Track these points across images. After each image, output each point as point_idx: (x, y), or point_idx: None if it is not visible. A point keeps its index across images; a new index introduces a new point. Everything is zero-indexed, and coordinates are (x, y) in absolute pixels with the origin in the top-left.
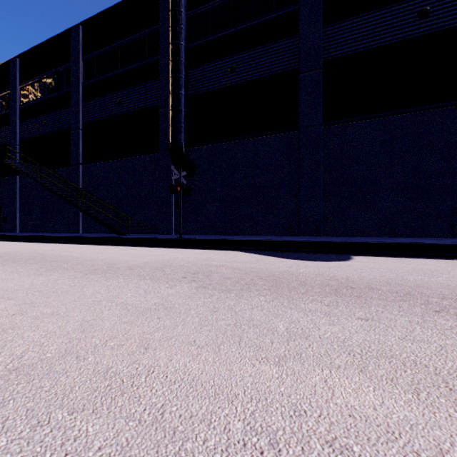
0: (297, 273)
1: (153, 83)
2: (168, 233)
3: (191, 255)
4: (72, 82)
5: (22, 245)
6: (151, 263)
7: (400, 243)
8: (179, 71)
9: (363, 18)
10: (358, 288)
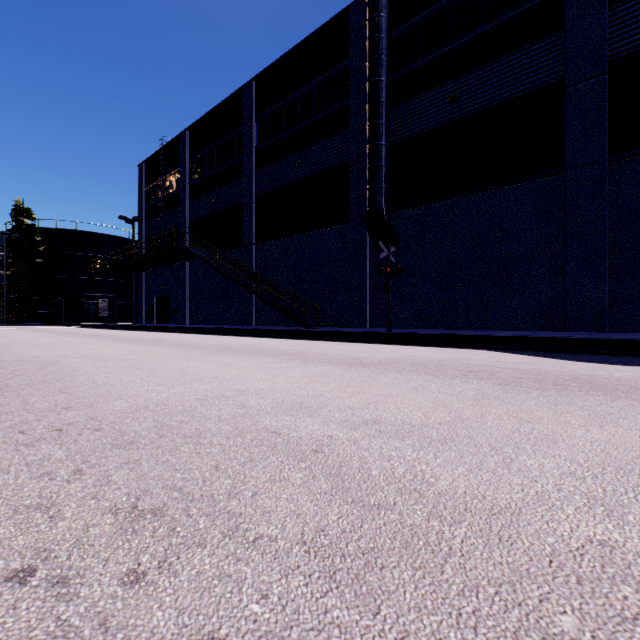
0: (614, 378)
1: (341, 135)
2: (361, 326)
3: (428, 353)
4: (244, 149)
5: (217, 338)
6: (396, 359)
7: None
8: (379, 115)
9: None
10: None
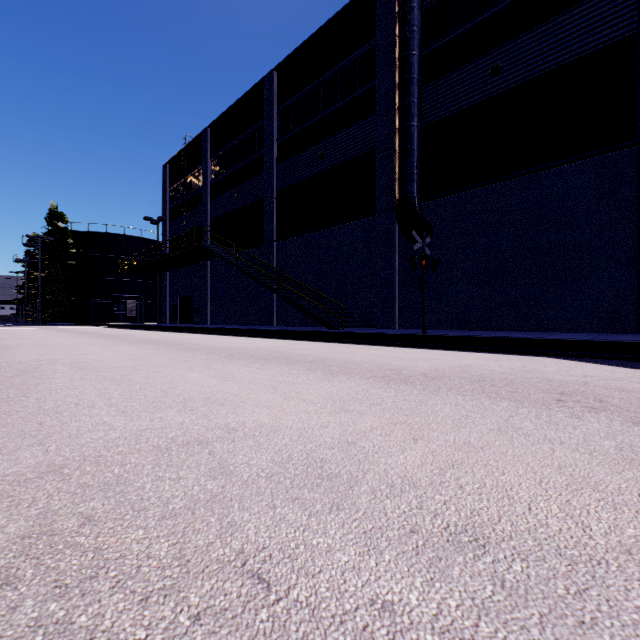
0: None
1: (367, 120)
2: (389, 327)
3: (480, 361)
4: (265, 142)
5: (234, 339)
6: (445, 371)
7: None
8: (410, 93)
9: None
10: None
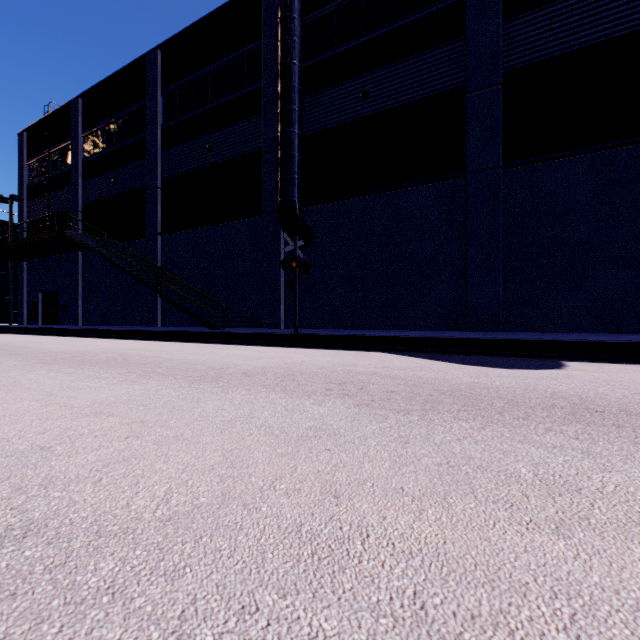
0: (494, 387)
1: (255, 120)
2: (275, 327)
3: (319, 357)
4: (148, 125)
5: (91, 341)
6: (271, 368)
7: (639, 342)
8: (291, 101)
9: (567, 4)
10: (607, 412)
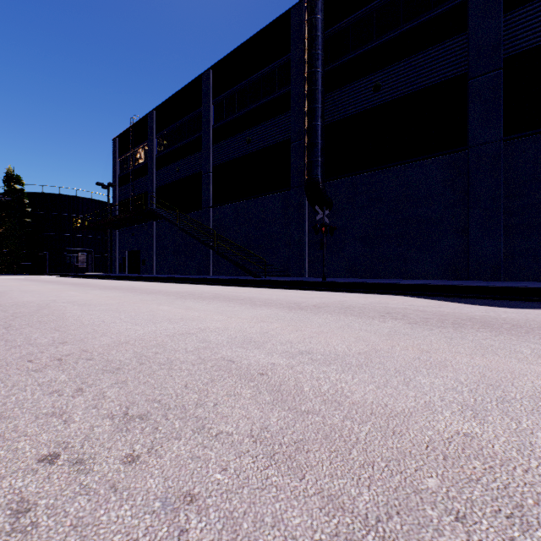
0: (501, 318)
1: (284, 116)
2: (300, 276)
3: (355, 298)
4: (203, 127)
5: (180, 286)
6: (328, 303)
7: None
8: (316, 100)
9: None
10: None
